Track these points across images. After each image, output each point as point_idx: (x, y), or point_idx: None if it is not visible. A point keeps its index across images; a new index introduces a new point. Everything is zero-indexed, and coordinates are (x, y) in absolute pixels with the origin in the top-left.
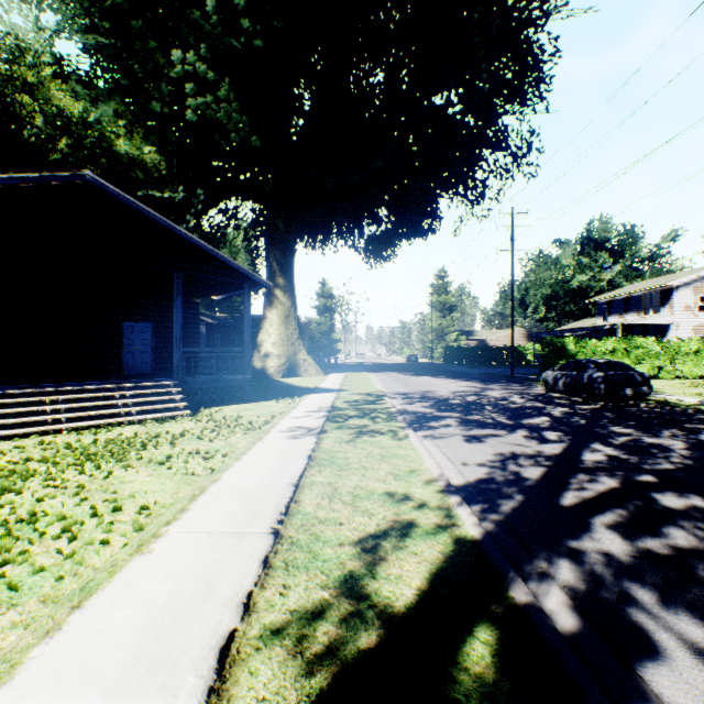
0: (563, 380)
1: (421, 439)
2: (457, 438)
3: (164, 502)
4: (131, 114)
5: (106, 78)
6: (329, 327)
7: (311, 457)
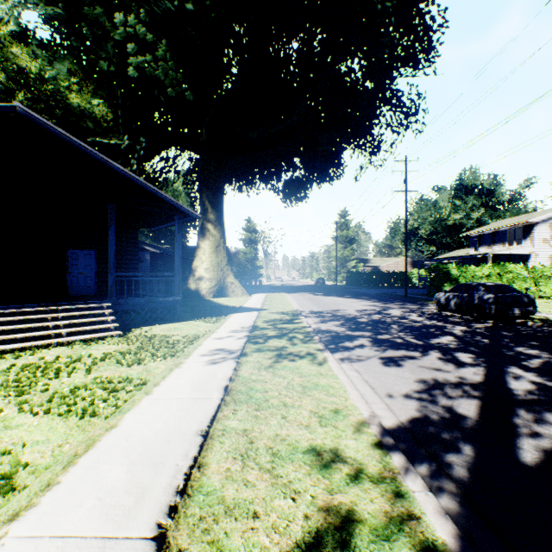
0: (455, 300)
1: (340, 362)
2: (374, 361)
3: (38, 462)
4: (82, 73)
5: (64, 45)
6: (253, 256)
7: (228, 388)
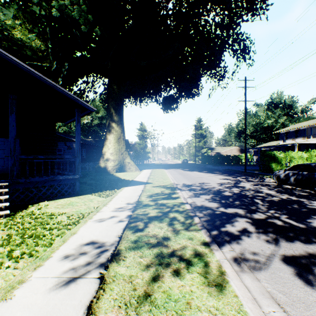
0: (295, 177)
1: (238, 271)
2: (281, 268)
3: None
4: (23, 17)
5: None
6: (144, 145)
7: None
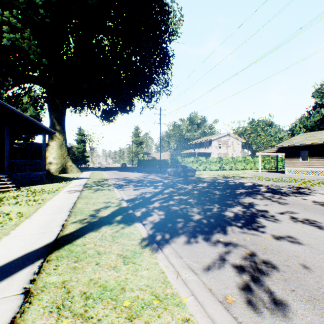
0: (173, 171)
1: (119, 191)
2: (131, 190)
3: (25, 211)
4: None
5: None
6: (83, 150)
7: (79, 197)
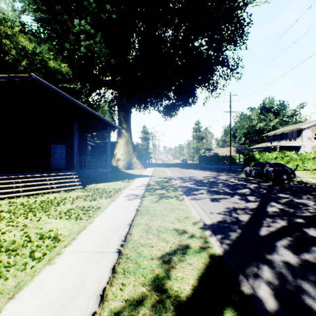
0: (254, 171)
1: (190, 200)
2: (206, 199)
3: (65, 234)
4: (56, 49)
5: (44, 33)
6: (147, 146)
7: (138, 209)
